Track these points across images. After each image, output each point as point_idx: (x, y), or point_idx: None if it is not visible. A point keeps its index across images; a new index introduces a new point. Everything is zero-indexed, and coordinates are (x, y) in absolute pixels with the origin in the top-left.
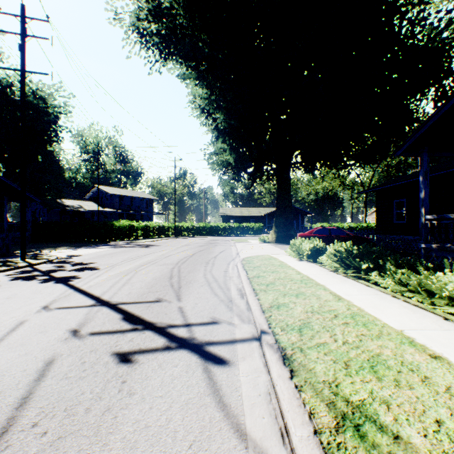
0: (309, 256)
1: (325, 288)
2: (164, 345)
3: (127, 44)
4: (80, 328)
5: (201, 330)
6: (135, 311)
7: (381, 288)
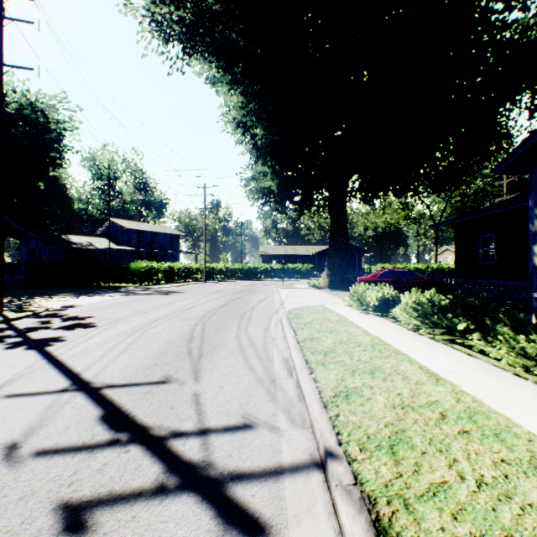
0: (377, 308)
1: (411, 359)
2: (156, 481)
3: (142, 38)
4: (24, 439)
5: (225, 443)
6: (125, 402)
7: (491, 359)
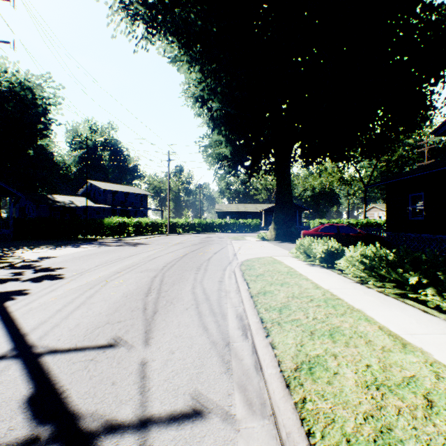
0: (322, 260)
1: (367, 317)
2: None
3: (112, 21)
4: None
5: (167, 445)
6: (62, 375)
7: None
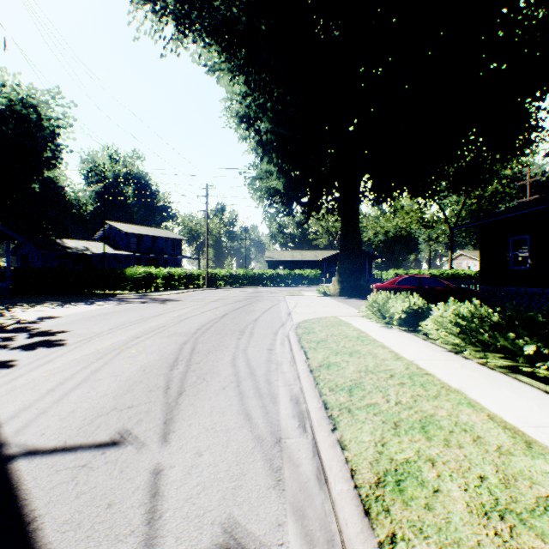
0: (402, 321)
1: (470, 401)
2: None
3: (134, 19)
4: None
5: None
6: (36, 492)
7: None
